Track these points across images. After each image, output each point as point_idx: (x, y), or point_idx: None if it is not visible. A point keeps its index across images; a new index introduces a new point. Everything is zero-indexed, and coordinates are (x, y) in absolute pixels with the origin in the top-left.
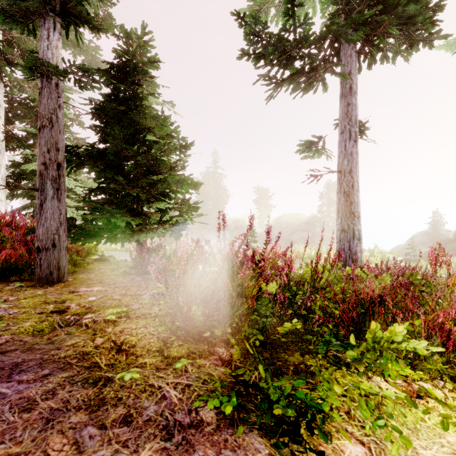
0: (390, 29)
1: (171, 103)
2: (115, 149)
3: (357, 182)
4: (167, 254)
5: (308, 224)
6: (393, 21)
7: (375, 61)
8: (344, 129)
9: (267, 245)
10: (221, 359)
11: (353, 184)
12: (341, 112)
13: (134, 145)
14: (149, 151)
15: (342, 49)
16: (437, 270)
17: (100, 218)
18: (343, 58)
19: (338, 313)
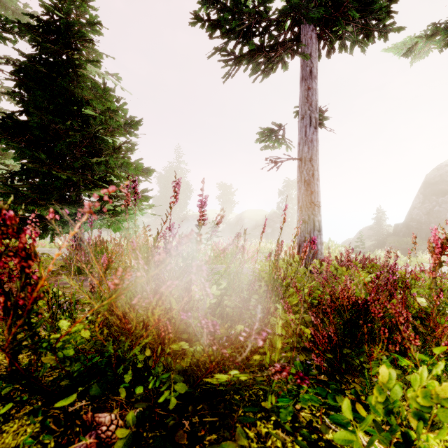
0: (350, 11)
1: (116, 76)
2: (40, 121)
3: (317, 170)
4: (106, 250)
5: (269, 219)
6: (353, 2)
7: (334, 50)
8: (304, 114)
9: (200, 227)
10: (99, 444)
11: (314, 173)
12: (302, 96)
13: (68, 120)
14: (85, 127)
15: (302, 30)
16: (443, 261)
17: (26, 207)
18: (303, 39)
19: (309, 332)
